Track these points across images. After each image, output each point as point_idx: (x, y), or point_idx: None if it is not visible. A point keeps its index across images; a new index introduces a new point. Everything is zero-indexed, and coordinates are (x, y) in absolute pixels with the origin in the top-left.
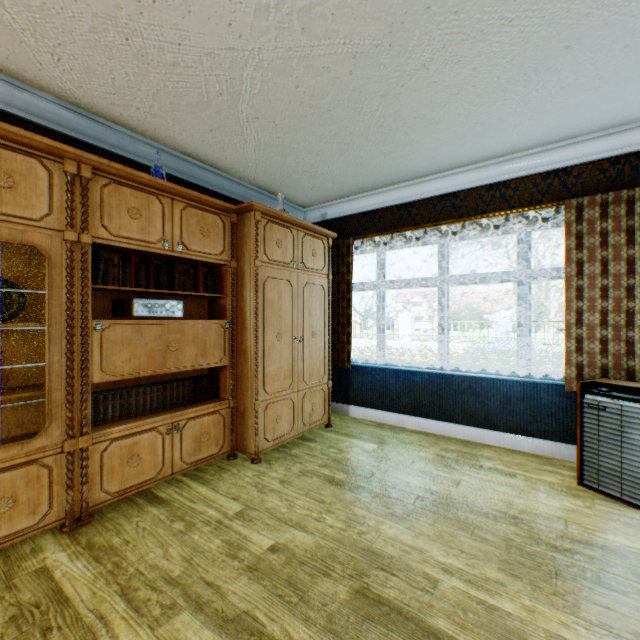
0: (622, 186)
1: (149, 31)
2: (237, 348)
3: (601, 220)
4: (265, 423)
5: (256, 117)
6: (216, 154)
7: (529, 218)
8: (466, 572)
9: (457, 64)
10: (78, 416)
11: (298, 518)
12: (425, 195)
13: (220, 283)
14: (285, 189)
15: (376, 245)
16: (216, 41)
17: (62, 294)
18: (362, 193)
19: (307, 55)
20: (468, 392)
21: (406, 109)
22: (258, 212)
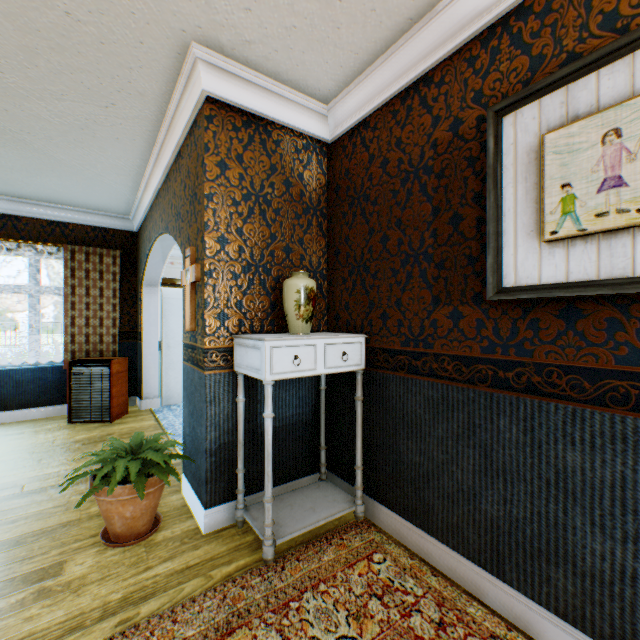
0: (100, 245)
1: None
2: None
3: (87, 263)
4: None
5: None
6: None
7: (40, 249)
8: None
9: None
10: None
11: None
12: None
13: None
14: None
15: None
16: None
17: None
18: None
19: None
20: None
21: None
22: None
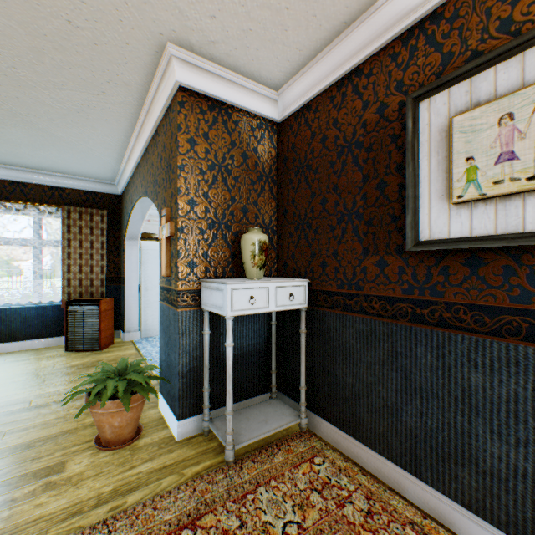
0: (90, 206)
1: None
2: None
3: (81, 220)
4: None
5: None
6: None
7: (42, 210)
8: None
9: None
10: None
11: None
12: None
13: None
14: None
15: None
16: None
17: None
18: None
19: None
20: None
21: None
22: None
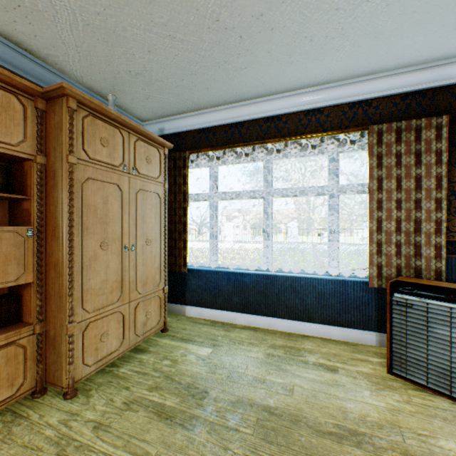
0: (410, 118)
1: None
2: (47, 261)
3: (396, 144)
4: (84, 347)
5: None
6: (19, 26)
7: (339, 141)
8: None
9: None
10: None
11: None
12: (253, 116)
13: (23, 182)
14: (119, 95)
15: (210, 159)
16: None
17: None
18: (197, 110)
19: None
20: (290, 290)
21: None
22: (73, 99)
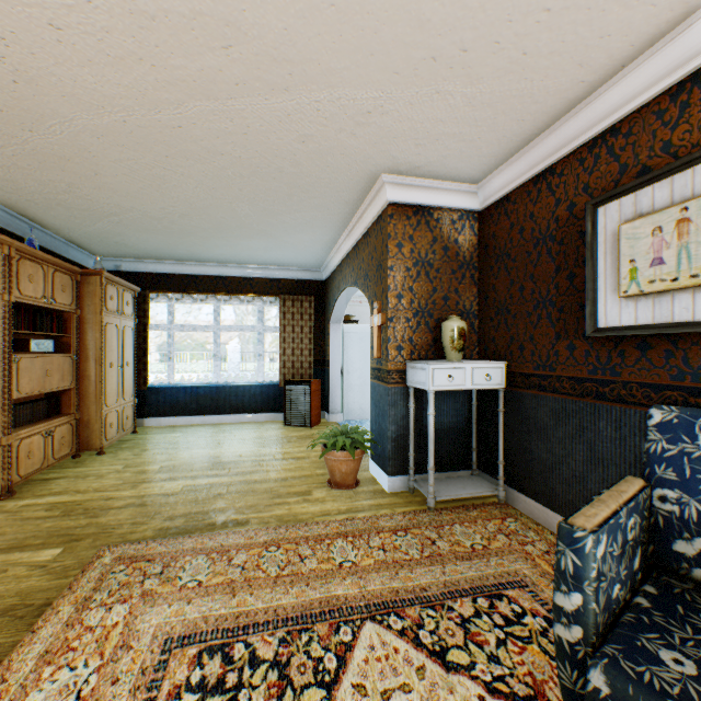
0: (300, 293)
1: (91, 192)
2: (81, 375)
3: (293, 307)
4: (107, 427)
5: (118, 222)
6: (56, 222)
7: (264, 300)
8: (249, 451)
9: (241, 240)
10: (8, 421)
11: (165, 459)
12: (207, 273)
13: (63, 325)
14: (94, 246)
15: (169, 299)
16: (129, 205)
17: (1, 337)
18: (159, 260)
19: (175, 220)
20: (234, 395)
21: (213, 243)
22: (104, 277)
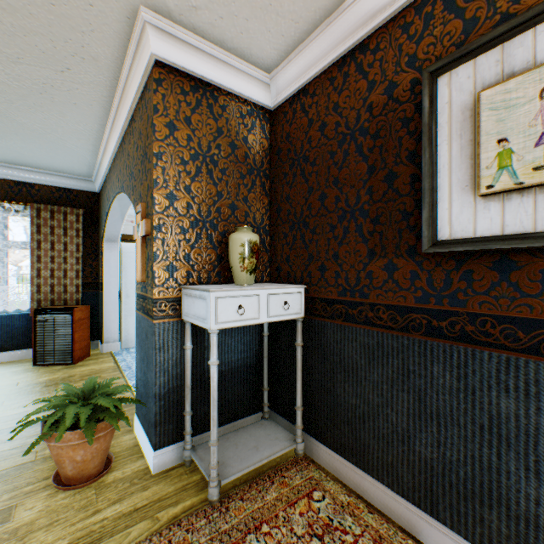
0: (64, 204)
1: None
2: None
3: (52, 220)
4: None
5: None
6: None
7: (7, 207)
8: None
9: None
10: None
11: None
12: None
13: None
14: None
15: None
16: None
17: None
18: None
19: None
20: None
21: None
22: None
